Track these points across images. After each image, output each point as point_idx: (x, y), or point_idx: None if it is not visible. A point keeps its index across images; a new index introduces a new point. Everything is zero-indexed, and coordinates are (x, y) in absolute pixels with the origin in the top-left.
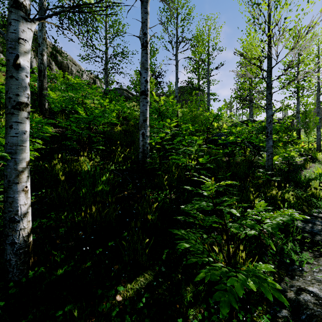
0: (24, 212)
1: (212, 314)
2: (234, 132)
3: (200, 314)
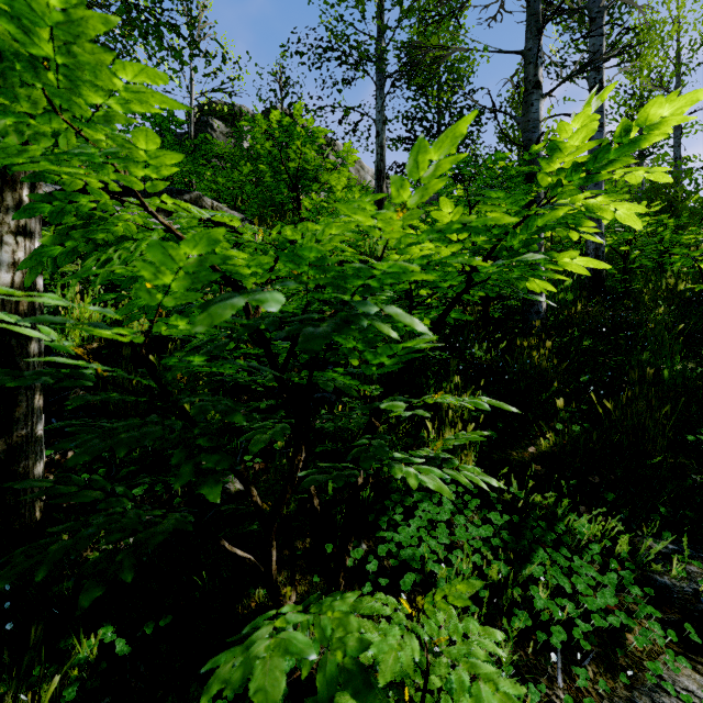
0: None
1: None
2: None
3: None
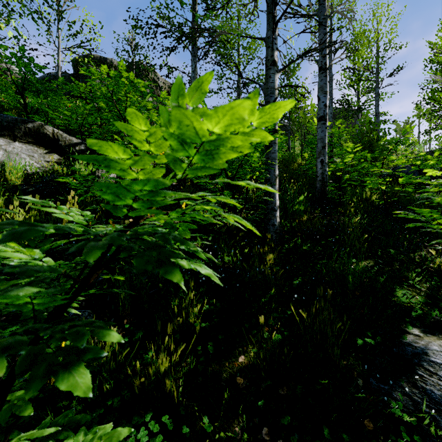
0: (278, 205)
1: (438, 288)
2: (430, 158)
3: (427, 286)
